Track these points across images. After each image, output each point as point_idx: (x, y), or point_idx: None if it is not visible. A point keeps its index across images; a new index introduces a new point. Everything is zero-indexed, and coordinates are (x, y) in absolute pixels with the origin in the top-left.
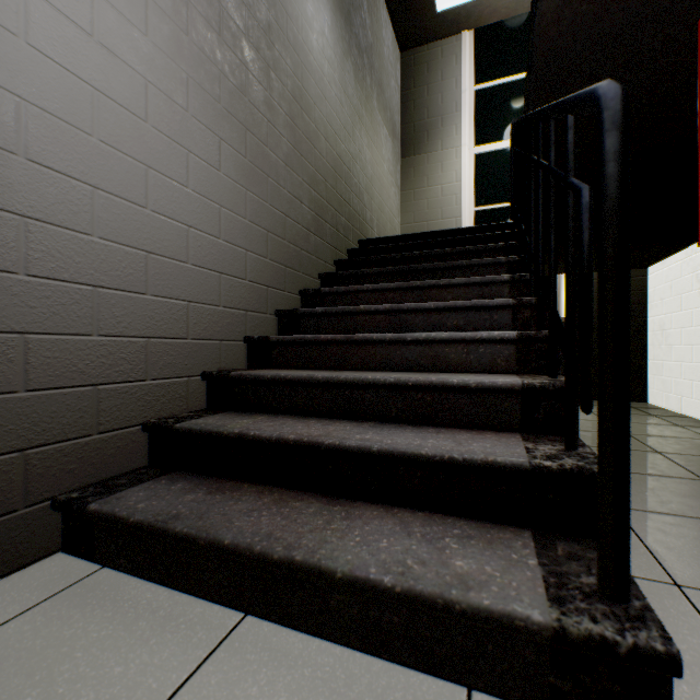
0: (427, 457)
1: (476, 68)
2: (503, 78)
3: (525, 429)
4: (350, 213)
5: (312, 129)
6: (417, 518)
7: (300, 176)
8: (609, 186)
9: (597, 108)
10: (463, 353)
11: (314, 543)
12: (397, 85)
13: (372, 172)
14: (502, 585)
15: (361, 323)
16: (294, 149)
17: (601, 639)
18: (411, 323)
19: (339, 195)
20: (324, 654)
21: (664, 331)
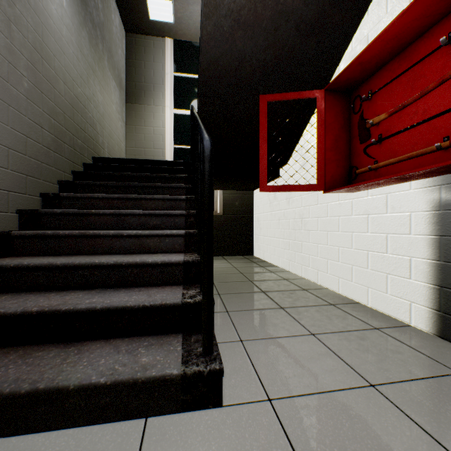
0: (131, 307)
1: (174, 62)
2: (190, 74)
3: (186, 282)
4: (86, 138)
5: (52, 74)
6: (124, 342)
7: (41, 108)
8: (206, 185)
9: (203, 150)
10: (157, 242)
11: (54, 374)
12: (123, 54)
13: (104, 110)
14: (163, 363)
15: (93, 221)
16: (35, 87)
17: (198, 372)
18: (128, 222)
19: (76, 124)
20: (61, 437)
21: (259, 222)
